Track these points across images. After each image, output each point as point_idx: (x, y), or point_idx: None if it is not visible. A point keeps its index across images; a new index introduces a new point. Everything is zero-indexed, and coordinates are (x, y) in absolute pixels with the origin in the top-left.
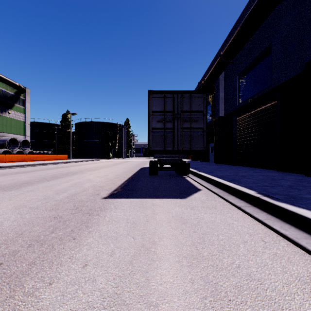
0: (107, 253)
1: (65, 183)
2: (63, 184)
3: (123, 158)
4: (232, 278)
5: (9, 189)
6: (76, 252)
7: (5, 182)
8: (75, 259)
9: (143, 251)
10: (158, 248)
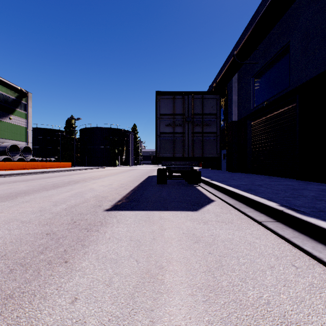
0: (103, 282)
1: (66, 193)
2: (63, 194)
3: (130, 166)
4: (262, 321)
5: (3, 200)
6: (65, 280)
7: (1, 192)
8: (63, 290)
9: (147, 280)
10: (166, 275)
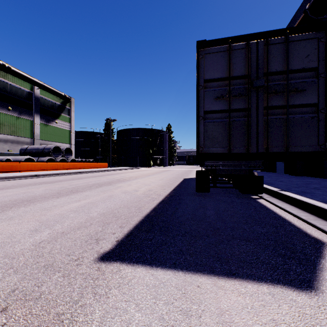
0: None
1: (73, 203)
2: (68, 206)
3: (164, 166)
4: None
5: None
6: None
7: (7, 198)
8: None
9: None
10: None
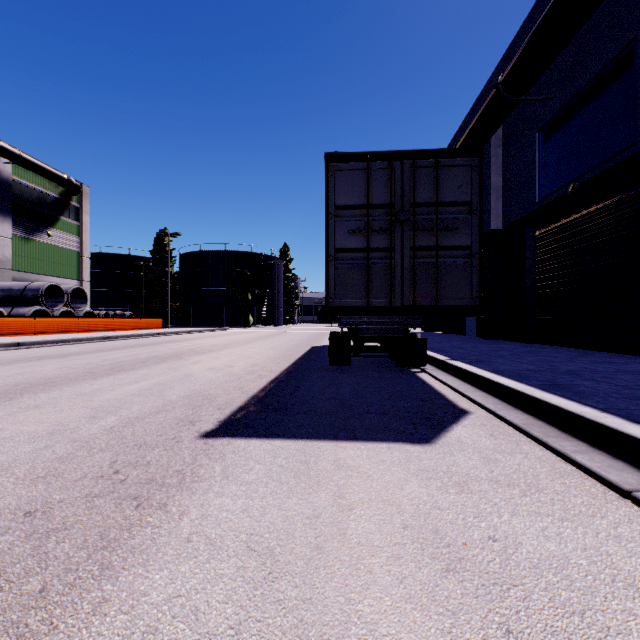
0: None
1: (129, 385)
2: (123, 389)
3: (276, 326)
4: None
5: None
6: None
7: None
8: None
9: None
10: None
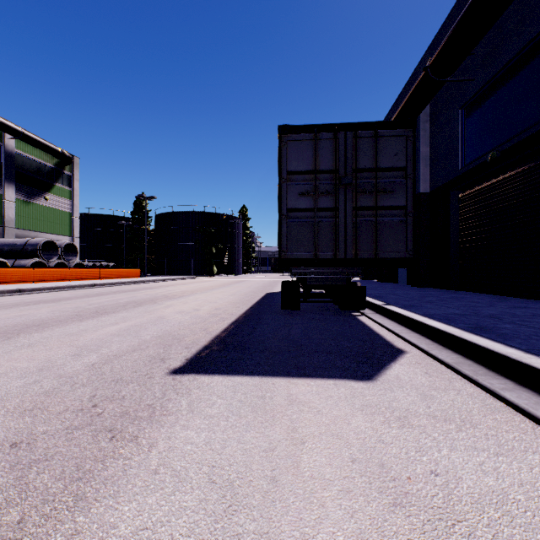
0: None
1: (110, 326)
2: (104, 330)
3: (236, 275)
4: None
5: None
6: None
7: None
8: None
9: None
10: None
